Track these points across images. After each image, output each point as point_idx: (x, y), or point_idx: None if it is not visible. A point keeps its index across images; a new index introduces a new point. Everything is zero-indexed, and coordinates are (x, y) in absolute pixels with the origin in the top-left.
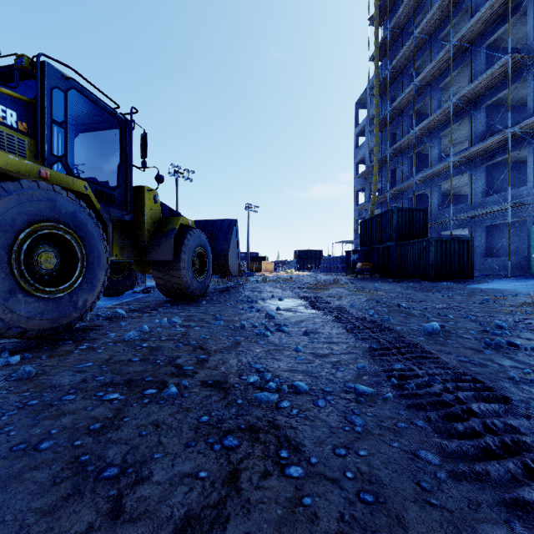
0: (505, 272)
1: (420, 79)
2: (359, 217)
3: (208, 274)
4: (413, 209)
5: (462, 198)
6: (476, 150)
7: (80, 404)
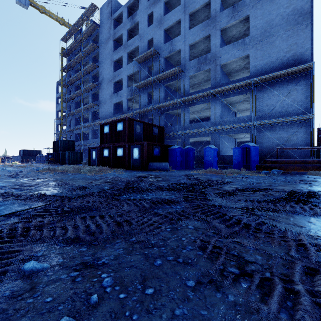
0: None
1: (76, 93)
2: (58, 137)
3: None
4: (70, 140)
5: None
6: (88, 125)
7: None
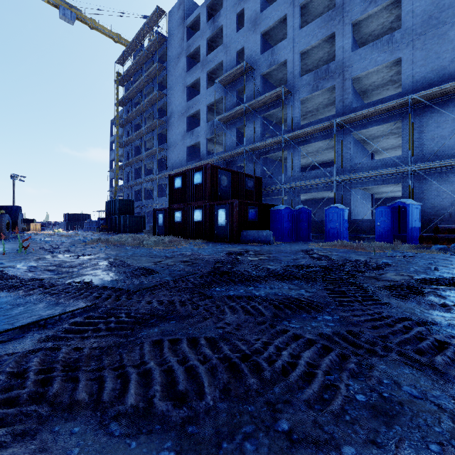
0: None
1: (136, 134)
2: (112, 195)
3: (10, 230)
4: (128, 200)
5: None
6: (152, 178)
7: (14, 243)
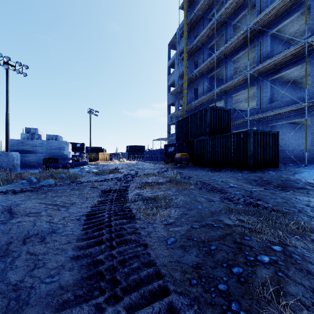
0: (289, 161)
1: (220, 15)
2: (170, 122)
3: None
4: (221, 110)
5: (238, 111)
6: (269, 63)
7: None
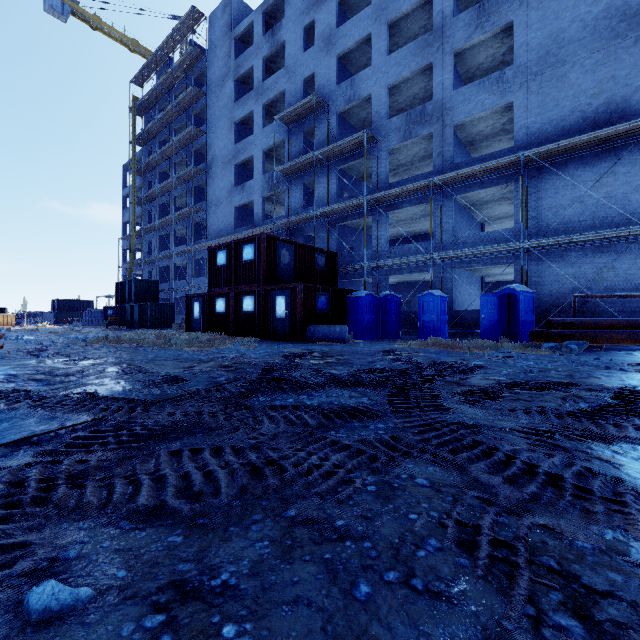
0: None
1: (161, 187)
2: (126, 274)
3: None
4: (149, 281)
5: None
6: (184, 250)
7: None
